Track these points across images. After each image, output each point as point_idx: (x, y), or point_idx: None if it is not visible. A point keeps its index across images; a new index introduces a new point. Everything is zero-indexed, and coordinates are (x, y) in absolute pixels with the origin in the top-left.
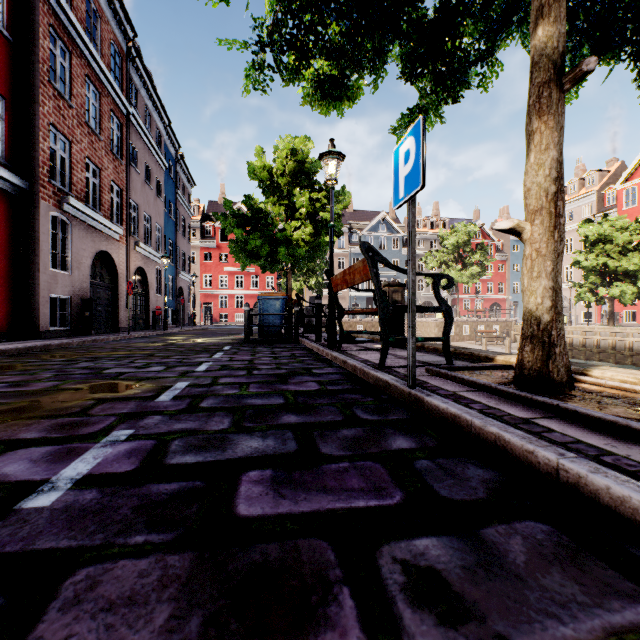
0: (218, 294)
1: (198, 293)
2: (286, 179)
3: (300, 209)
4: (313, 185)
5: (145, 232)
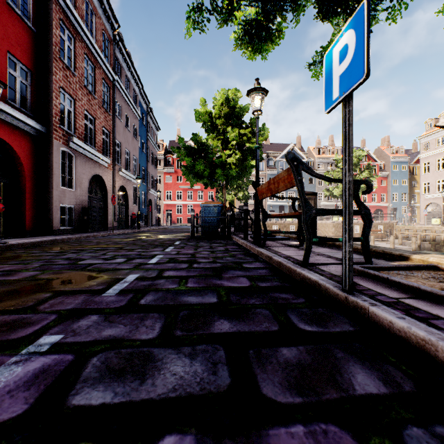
0: (175, 204)
1: (162, 203)
2: (222, 121)
3: (232, 142)
4: (241, 124)
5: (126, 162)
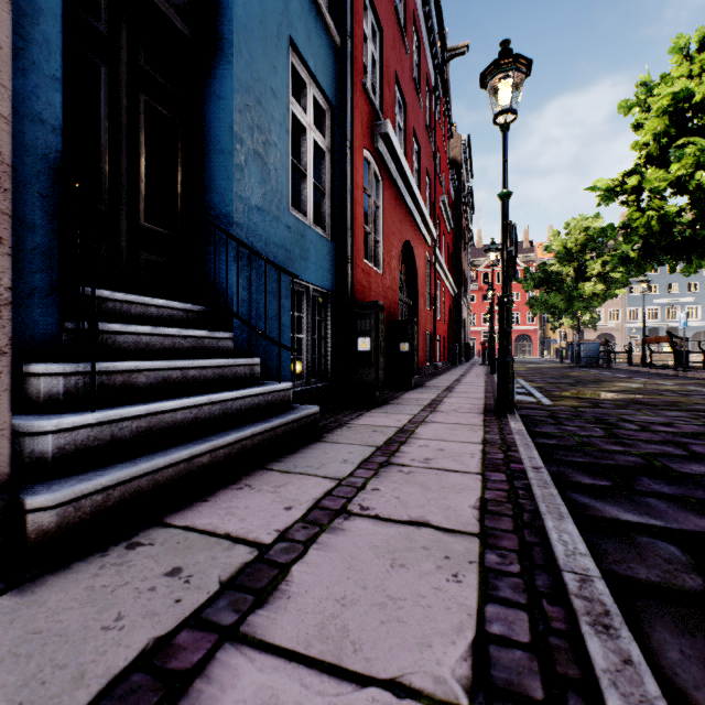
0: (480, 330)
1: None
2: (577, 248)
3: (591, 271)
4: (600, 247)
5: None
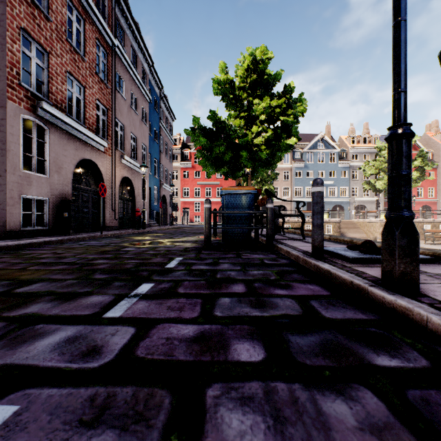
0: (193, 201)
1: (179, 201)
2: (246, 92)
3: (260, 116)
4: (271, 97)
5: (131, 149)
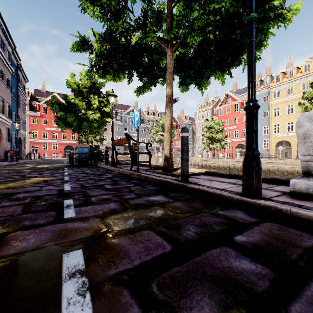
0: (41, 142)
1: (28, 141)
2: (86, 89)
3: (94, 105)
4: (100, 94)
5: (0, 107)
